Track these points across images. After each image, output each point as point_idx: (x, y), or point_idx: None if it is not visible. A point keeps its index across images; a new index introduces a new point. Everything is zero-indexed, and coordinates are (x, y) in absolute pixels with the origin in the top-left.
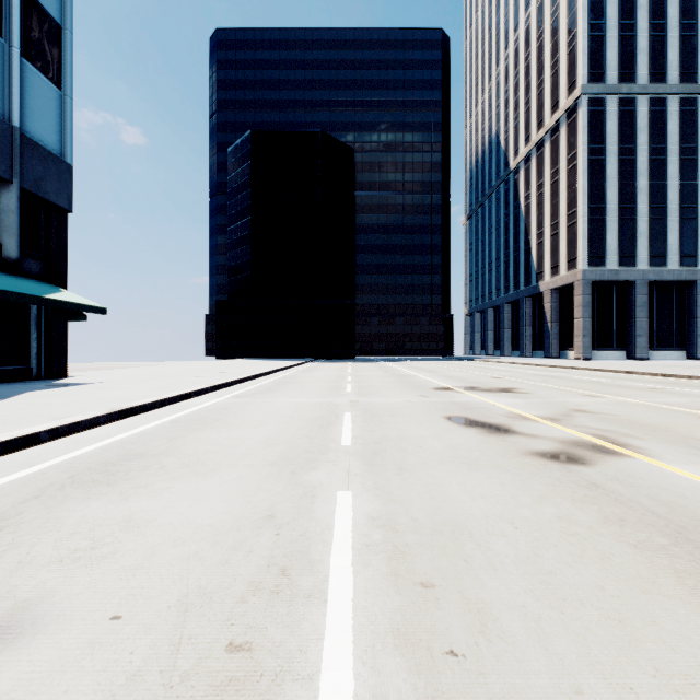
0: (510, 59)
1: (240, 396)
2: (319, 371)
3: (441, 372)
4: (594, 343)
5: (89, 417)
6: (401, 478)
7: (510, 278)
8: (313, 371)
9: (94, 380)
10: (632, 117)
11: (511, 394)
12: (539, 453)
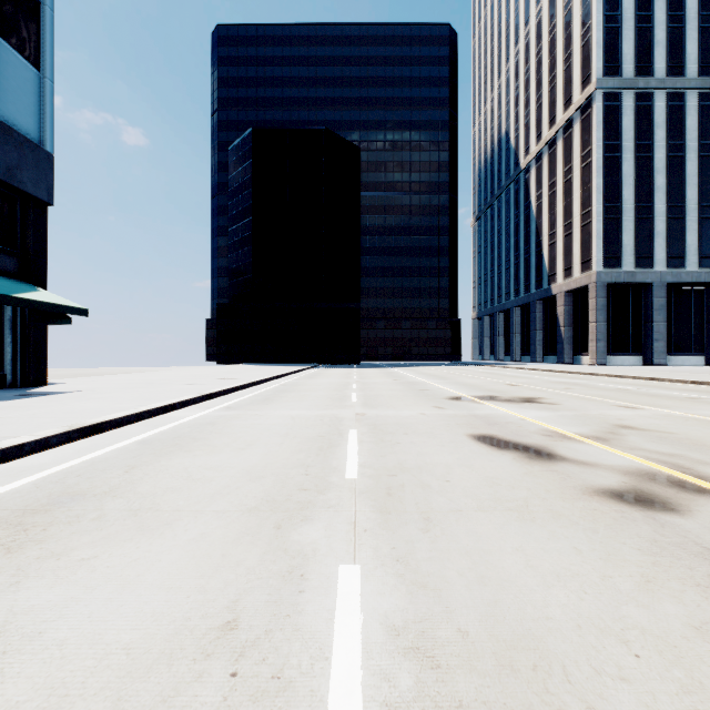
0: (520, 55)
1: (231, 407)
2: (323, 377)
3: (452, 379)
4: (609, 348)
5: (36, 438)
6: (430, 538)
7: (520, 281)
8: (316, 377)
9: (75, 388)
10: (649, 112)
11: (537, 405)
12: (606, 492)
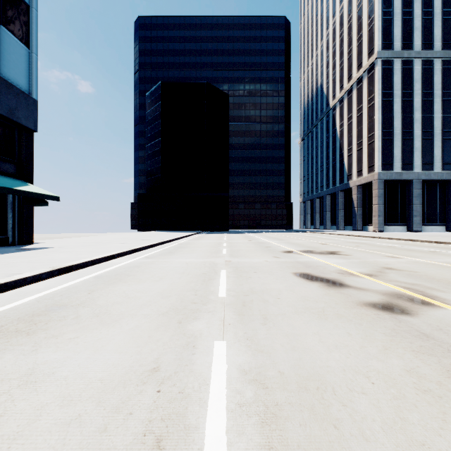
0: (330, 35)
1: (148, 257)
2: (205, 239)
3: (286, 240)
4: (385, 221)
5: (33, 274)
6: (266, 328)
7: (330, 178)
8: (200, 239)
9: (51, 245)
10: (411, 72)
11: (337, 255)
12: (370, 304)
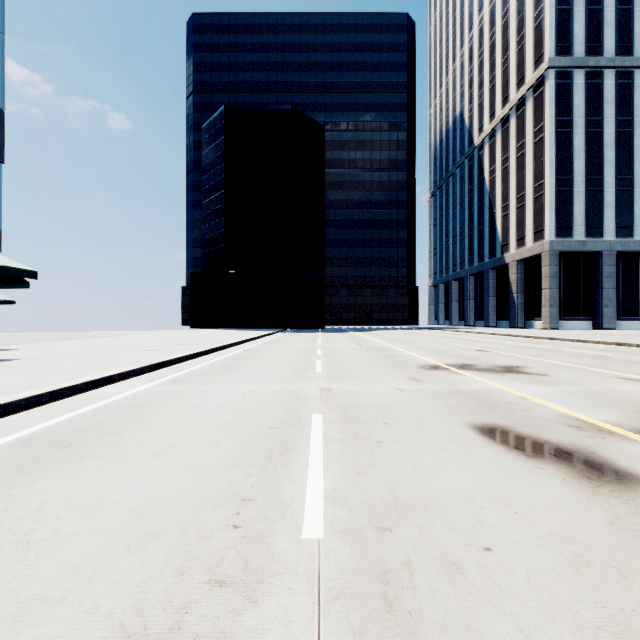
0: (474, 40)
1: (177, 380)
2: (288, 342)
3: (417, 343)
4: (561, 314)
5: None
6: None
7: (474, 250)
8: (281, 342)
9: (22, 355)
10: (599, 90)
11: (524, 376)
12: None
